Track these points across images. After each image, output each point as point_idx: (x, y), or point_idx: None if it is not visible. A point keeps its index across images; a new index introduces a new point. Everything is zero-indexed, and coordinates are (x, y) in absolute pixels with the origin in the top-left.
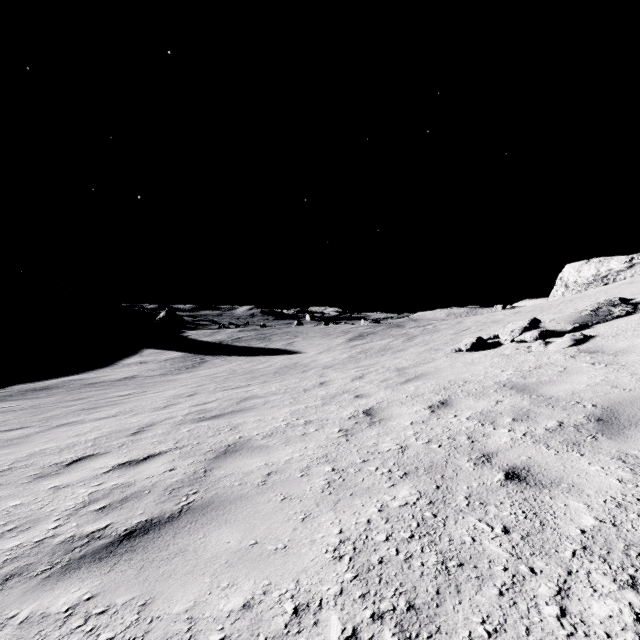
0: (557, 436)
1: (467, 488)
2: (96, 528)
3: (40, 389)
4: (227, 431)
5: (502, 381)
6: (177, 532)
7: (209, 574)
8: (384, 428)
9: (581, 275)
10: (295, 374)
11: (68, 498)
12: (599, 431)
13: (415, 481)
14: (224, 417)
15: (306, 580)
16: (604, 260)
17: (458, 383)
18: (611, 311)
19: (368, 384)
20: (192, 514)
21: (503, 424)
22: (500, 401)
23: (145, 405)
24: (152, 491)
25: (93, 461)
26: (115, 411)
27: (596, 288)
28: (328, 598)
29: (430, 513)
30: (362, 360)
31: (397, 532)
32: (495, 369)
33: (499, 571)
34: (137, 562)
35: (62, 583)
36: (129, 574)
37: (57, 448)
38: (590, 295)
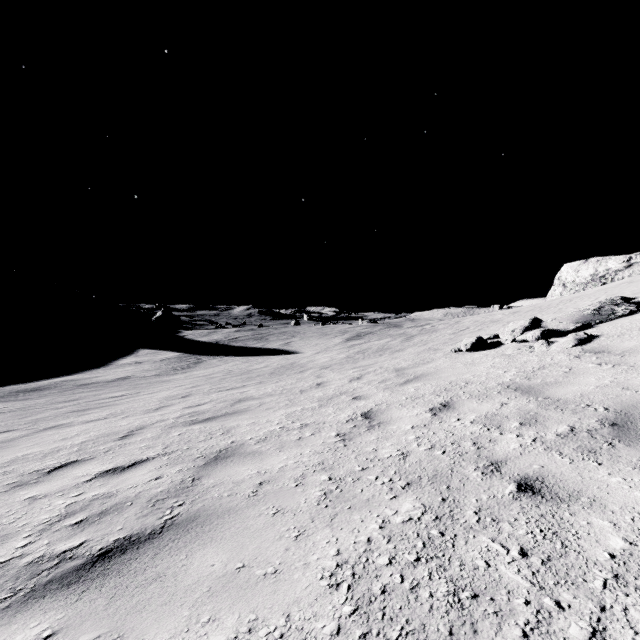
0: (570, 442)
1: (476, 501)
2: (69, 546)
3: (31, 390)
4: (219, 435)
5: (505, 382)
6: (157, 552)
7: (188, 605)
8: (384, 432)
9: (579, 275)
10: (292, 375)
11: (43, 510)
12: (615, 437)
13: (419, 492)
14: (217, 420)
15: (298, 614)
16: (602, 260)
17: (459, 384)
18: (614, 310)
19: (366, 385)
20: (175, 530)
21: (510, 429)
22: (505, 403)
23: (137, 407)
24: (134, 503)
25: (76, 468)
26: (106, 413)
27: (594, 288)
28: (323, 638)
29: (437, 531)
30: (360, 360)
31: (401, 554)
32: (497, 370)
33: (520, 605)
34: (109, 589)
35: (21, 615)
36: (98, 604)
37: (41, 453)
38: (589, 294)
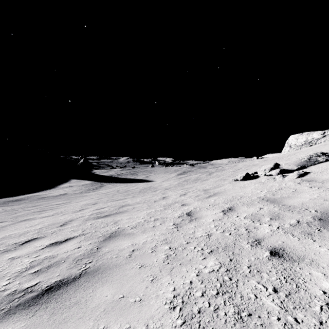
0: (297, 229)
1: (248, 261)
2: (30, 285)
3: (15, 200)
4: (111, 224)
5: (261, 197)
6: (77, 288)
7: (93, 319)
8: (198, 223)
9: (298, 141)
10: (150, 192)
11: (18, 265)
12: (322, 226)
13: (217, 256)
14: (111, 216)
15: (152, 324)
16: (310, 133)
17: (237, 198)
18: (317, 159)
19: (188, 198)
20: (87, 276)
21: (265, 221)
22: (262, 208)
23: (69, 209)
24: (66, 261)
25: (36, 242)
26: (53, 212)
27: (306, 148)
28: None
29: (227, 277)
30: (185, 185)
31: (208, 290)
32: (257, 190)
33: (275, 320)
34: (50, 309)
35: (2, 324)
36: (44, 318)
37: (18, 234)
38: (304, 151)
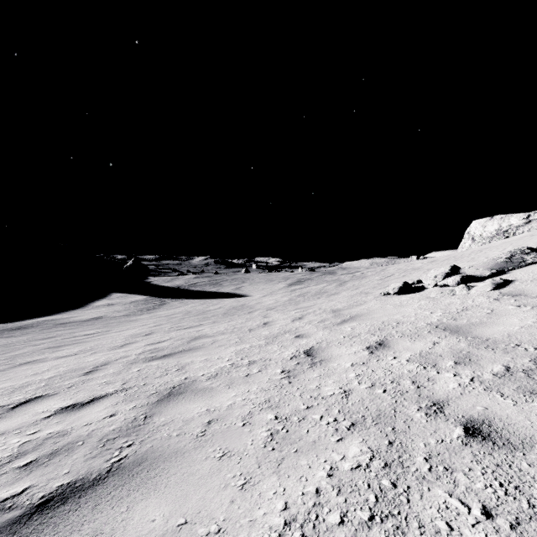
0: (509, 383)
1: (424, 446)
2: (11, 493)
3: (16, 328)
4: (174, 371)
5: (434, 322)
6: (98, 502)
7: None
8: (325, 369)
9: (486, 230)
10: (242, 315)
11: None
12: None
13: (364, 434)
14: (174, 356)
15: None
16: (505, 217)
17: (391, 324)
18: (524, 258)
19: (307, 324)
20: (120, 475)
21: (446, 367)
22: (437, 342)
23: (105, 344)
24: (86, 442)
25: (38, 404)
26: (77, 349)
27: (498, 241)
28: None
29: (388, 481)
30: (301, 302)
31: (353, 510)
32: (424, 311)
33: None
34: None
35: None
36: None
37: (11, 388)
38: (497, 246)
